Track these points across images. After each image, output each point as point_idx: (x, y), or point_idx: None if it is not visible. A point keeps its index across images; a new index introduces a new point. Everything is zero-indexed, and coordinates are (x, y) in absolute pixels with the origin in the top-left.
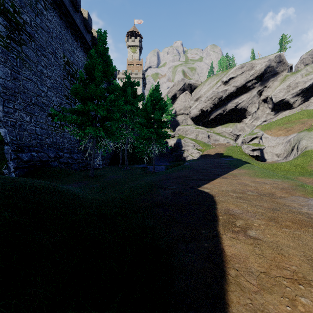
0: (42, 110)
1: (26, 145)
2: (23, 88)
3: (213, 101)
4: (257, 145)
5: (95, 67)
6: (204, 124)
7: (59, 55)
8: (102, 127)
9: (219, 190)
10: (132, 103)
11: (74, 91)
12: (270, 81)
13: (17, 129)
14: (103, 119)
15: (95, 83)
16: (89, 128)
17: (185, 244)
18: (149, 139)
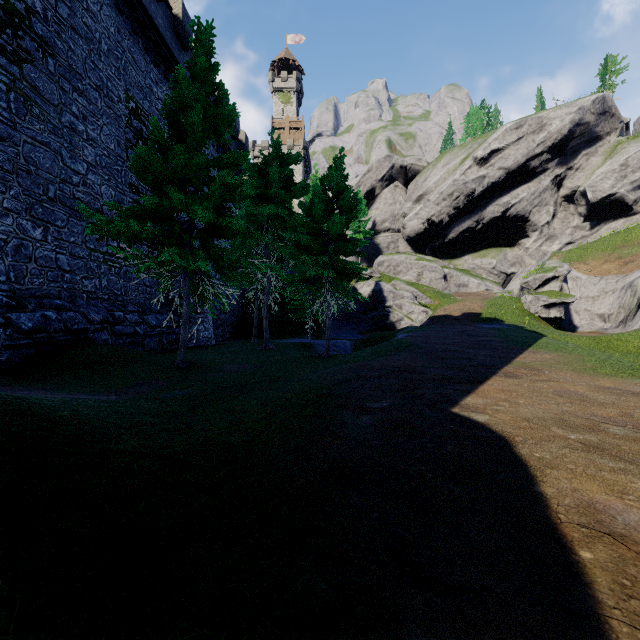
0: (74, 216)
1: (32, 294)
2: (26, 163)
3: (455, 201)
4: (559, 296)
5: (187, 109)
6: (435, 252)
7: (117, 93)
8: (207, 253)
9: (516, 419)
10: (280, 201)
11: (139, 164)
12: (581, 156)
13: (9, 257)
14: (209, 233)
15: (188, 147)
16: (170, 252)
17: None
18: (318, 281)
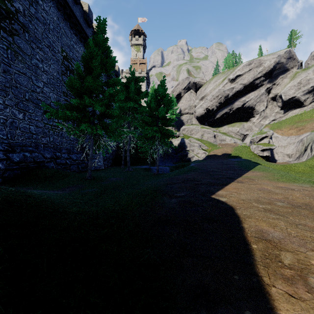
0: (37, 107)
1: (18, 145)
2: (15, 83)
3: (219, 100)
4: (268, 145)
5: (92, 58)
6: (210, 124)
7: (57, 48)
8: (101, 125)
9: (238, 199)
10: (135, 100)
11: (69, 84)
12: (279, 78)
13: (8, 127)
14: (102, 116)
15: (93, 76)
16: (85, 125)
17: (210, 311)
18: (153, 138)
